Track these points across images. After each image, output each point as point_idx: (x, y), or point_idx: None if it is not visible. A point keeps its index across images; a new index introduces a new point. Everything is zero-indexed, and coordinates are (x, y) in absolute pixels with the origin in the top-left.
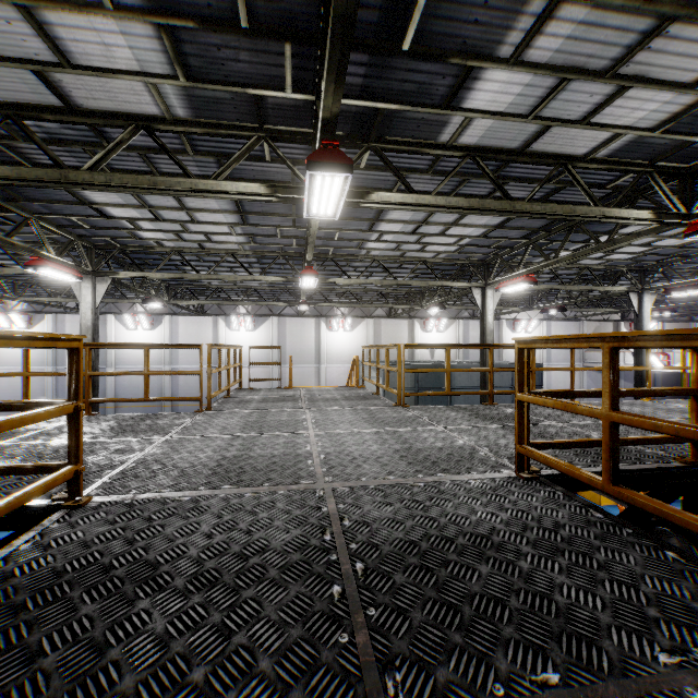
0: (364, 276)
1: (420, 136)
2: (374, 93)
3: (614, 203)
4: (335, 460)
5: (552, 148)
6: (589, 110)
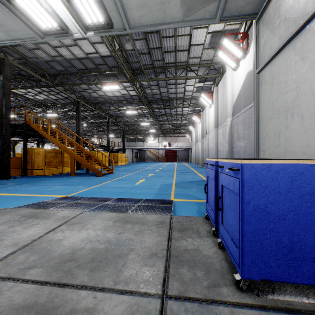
0: None
1: None
2: None
3: (36, 107)
4: None
5: (27, 96)
6: (33, 95)
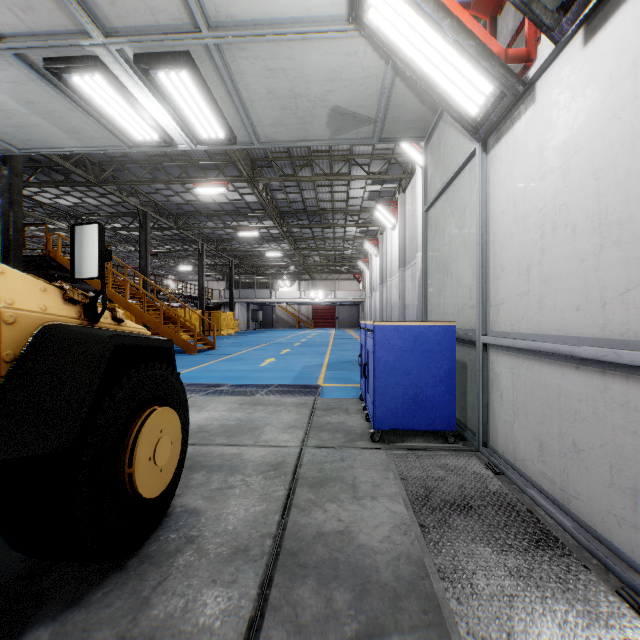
0: None
1: None
2: None
3: (56, 220)
4: None
5: (38, 199)
6: (51, 197)
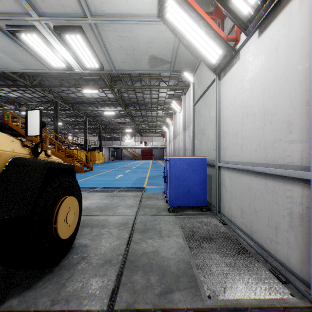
0: None
1: None
2: None
3: (9, 104)
4: None
5: None
6: (6, 92)
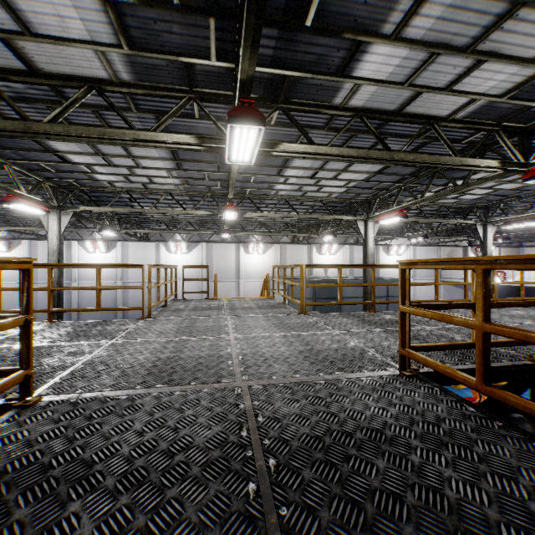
0: (274, 211)
1: (318, 99)
2: (282, 62)
3: (469, 154)
4: (251, 361)
5: (422, 110)
6: (452, 80)
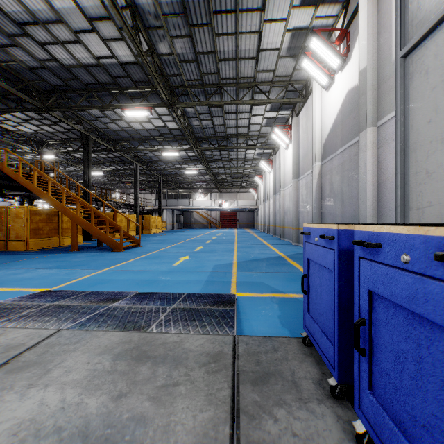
0: None
1: None
2: None
3: (21, 144)
4: None
5: (5, 126)
6: (15, 125)
